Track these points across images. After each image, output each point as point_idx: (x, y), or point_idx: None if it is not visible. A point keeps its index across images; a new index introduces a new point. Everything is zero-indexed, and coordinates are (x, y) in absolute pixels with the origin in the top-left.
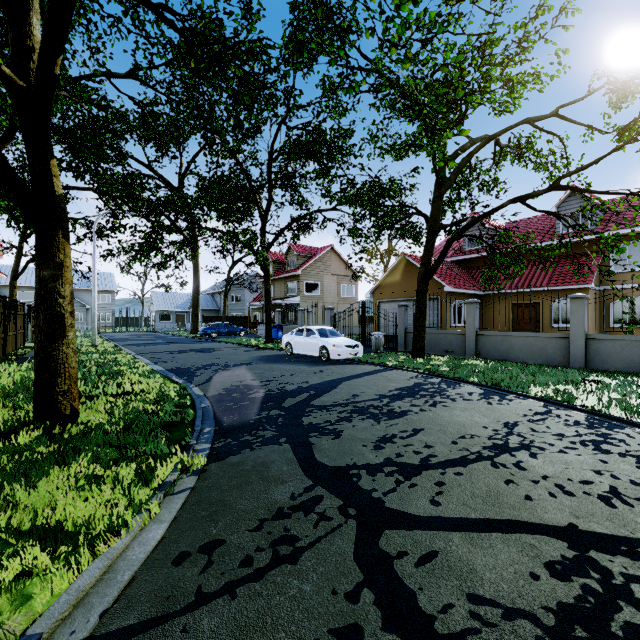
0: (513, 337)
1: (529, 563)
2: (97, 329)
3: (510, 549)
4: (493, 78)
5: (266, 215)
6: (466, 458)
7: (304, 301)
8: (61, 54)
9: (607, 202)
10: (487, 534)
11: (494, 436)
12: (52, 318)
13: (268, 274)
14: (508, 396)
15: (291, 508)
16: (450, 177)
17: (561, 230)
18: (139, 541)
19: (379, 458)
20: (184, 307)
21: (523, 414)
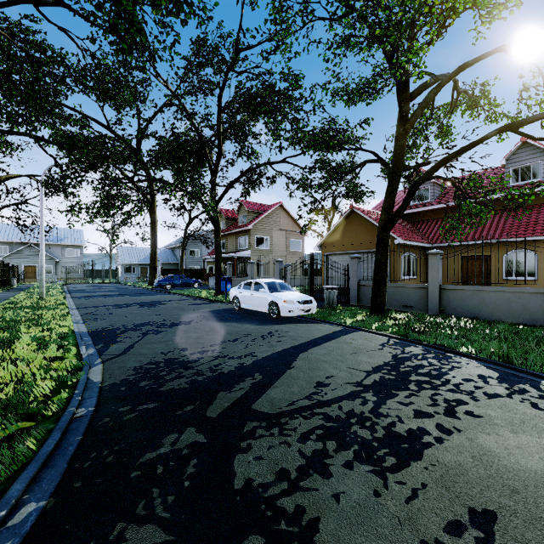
0: (485, 292)
1: None
2: (64, 280)
3: None
4: None
5: (216, 168)
6: None
7: (254, 254)
8: None
9: None
10: None
11: None
12: None
13: (218, 227)
14: (542, 385)
15: None
16: (416, 112)
17: (510, 182)
18: None
19: None
20: (147, 260)
21: None
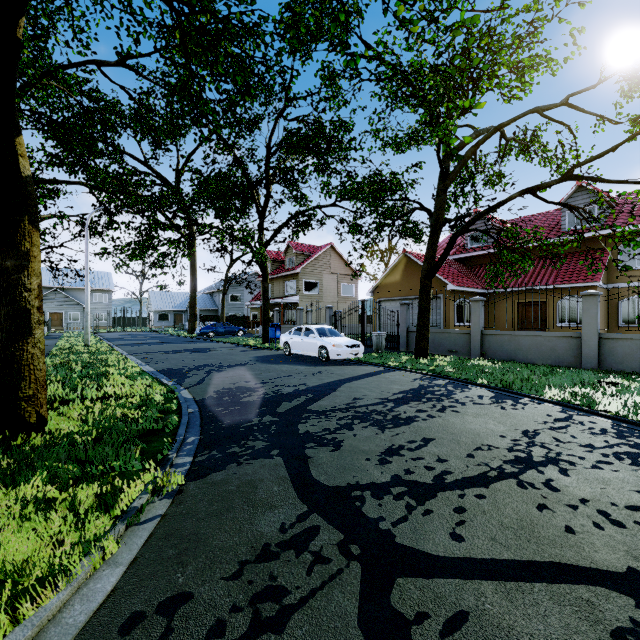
0: (521, 336)
1: (591, 632)
2: (93, 329)
3: (561, 608)
4: (503, 60)
5: (264, 211)
6: (486, 475)
7: (303, 300)
8: (24, 14)
9: (624, 193)
10: (528, 584)
11: (514, 447)
12: (15, 314)
13: (266, 272)
14: (522, 400)
15: (280, 545)
16: (455, 169)
17: (567, 227)
18: (83, 595)
19: (385, 475)
20: (182, 307)
21: (542, 421)
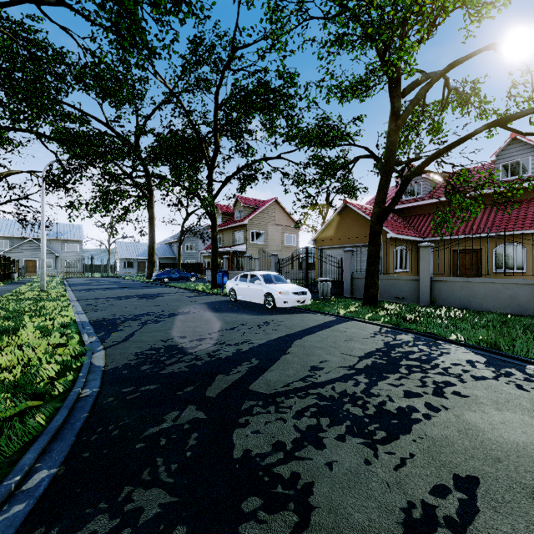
0: (475, 283)
1: None
2: (63, 275)
3: None
4: None
5: (213, 164)
6: None
7: (250, 249)
8: None
9: None
10: None
11: None
12: None
13: (215, 221)
14: (528, 368)
15: None
16: (407, 108)
17: (500, 178)
18: None
19: None
20: (145, 255)
21: None
